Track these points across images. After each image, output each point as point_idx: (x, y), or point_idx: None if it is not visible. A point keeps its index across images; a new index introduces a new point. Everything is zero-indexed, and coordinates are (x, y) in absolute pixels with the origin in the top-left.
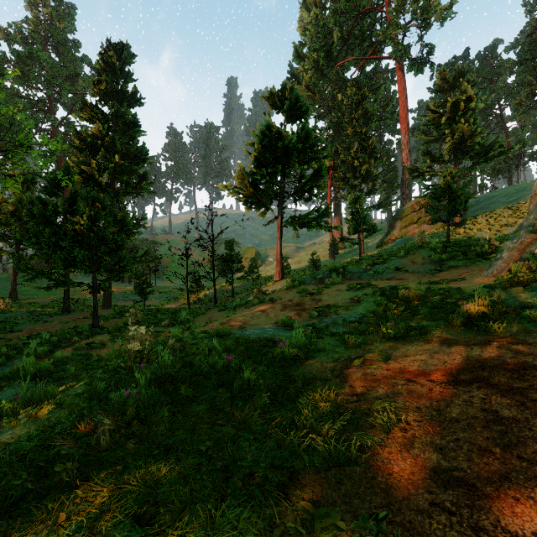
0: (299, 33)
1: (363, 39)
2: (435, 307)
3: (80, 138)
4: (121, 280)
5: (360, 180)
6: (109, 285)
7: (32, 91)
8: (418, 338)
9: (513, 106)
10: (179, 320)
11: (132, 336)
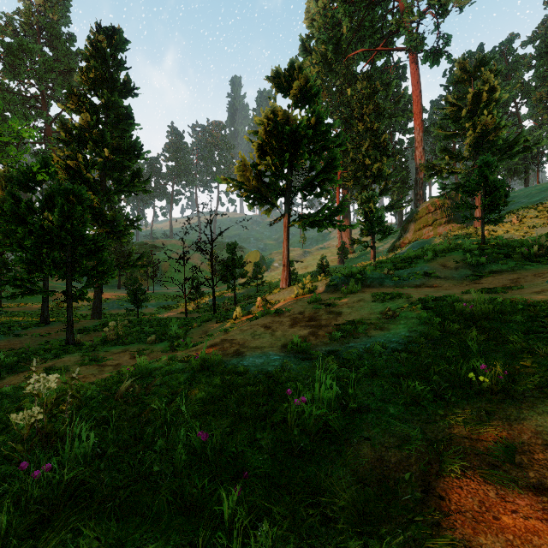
0: (306, 26)
1: (374, 30)
2: (530, 332)
3: (66, 130)
4: (117, 286)
5: (371, 180)
6: (99, 292)
7: (23, 86)
8: (539, 395)
9: (533, 102)
10: (169, 334)
11: (38, 391)
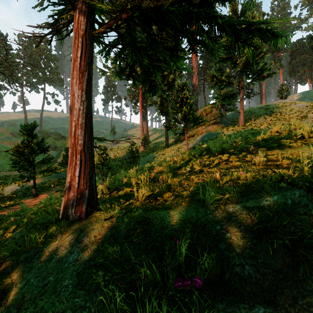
0: None
1: None
2: None
3: None
4: None
5: (167, 88)
6: None
7: None
8: None
9: None
10: None
11: None
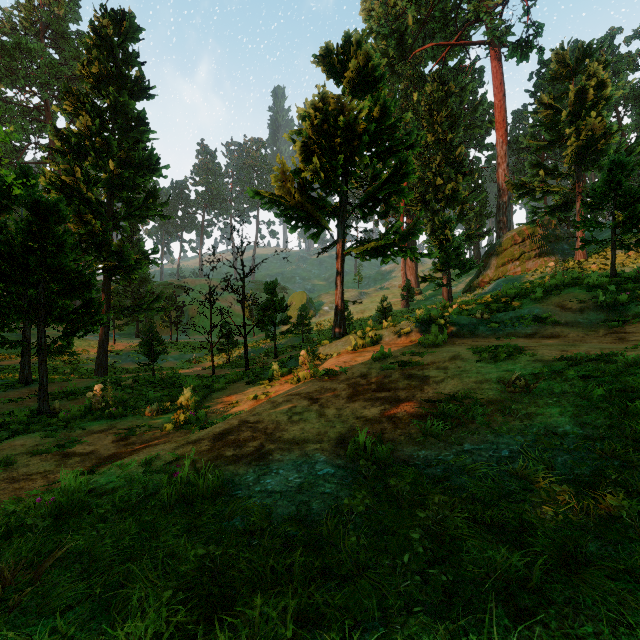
0: (363, 19)
1: (446, 22)
2: None
3: (61, 138)
4: (135, 335)
5: (443, 204)
6: (105, 342)
7: (23, 94)
8: None
9: None
10: (180, 401)
11: None
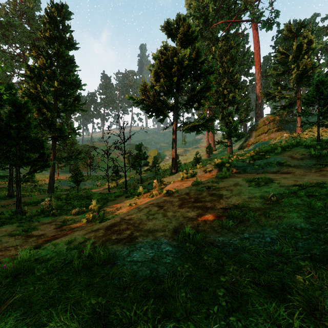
0: (186, 9)
1: (229, 10)
2: None
3: (30, 70)
4: (69, 171)
5: (228, 104)
6: (52, 175)
7: (11, 47)
8: None
9: None
10: (90, 206)
11: None
